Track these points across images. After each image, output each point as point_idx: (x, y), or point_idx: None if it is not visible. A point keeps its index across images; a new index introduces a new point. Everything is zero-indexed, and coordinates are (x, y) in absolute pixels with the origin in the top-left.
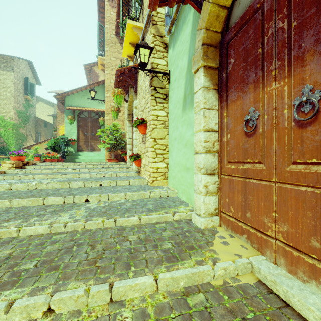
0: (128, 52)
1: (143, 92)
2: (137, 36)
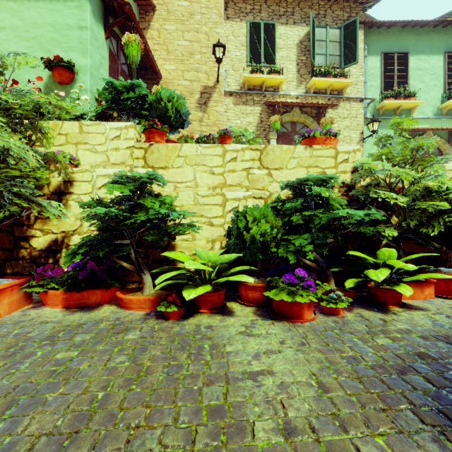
0: (318, 83)
1: (344, 137)
2: (337, 87)
